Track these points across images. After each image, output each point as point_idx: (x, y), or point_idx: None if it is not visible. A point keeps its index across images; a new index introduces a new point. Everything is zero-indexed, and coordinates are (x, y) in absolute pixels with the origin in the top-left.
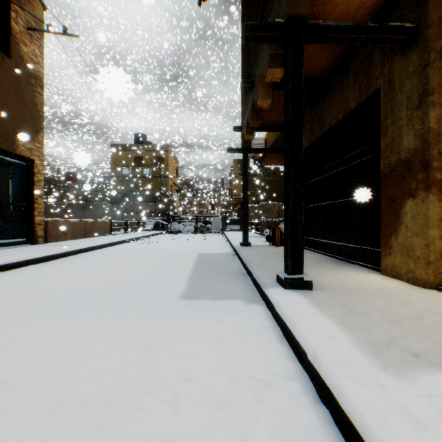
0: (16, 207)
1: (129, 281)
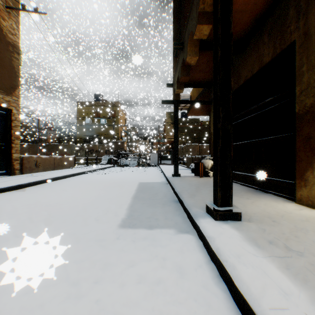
0: None
1: (78, 208)
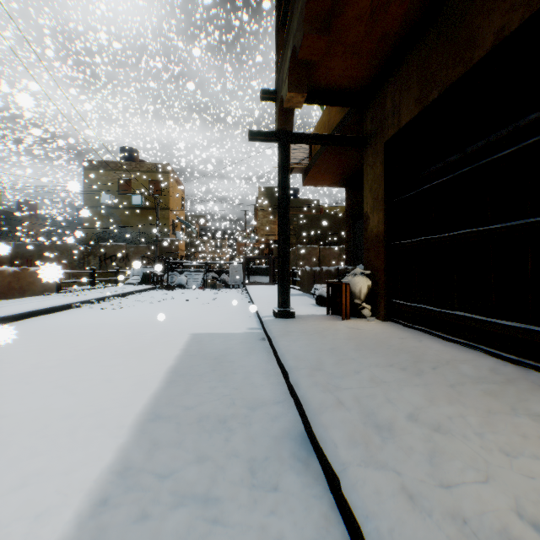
0: None
1: None
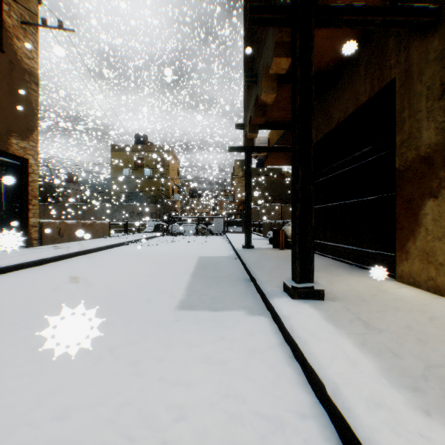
0: (9, 208)
1: (123, 288)
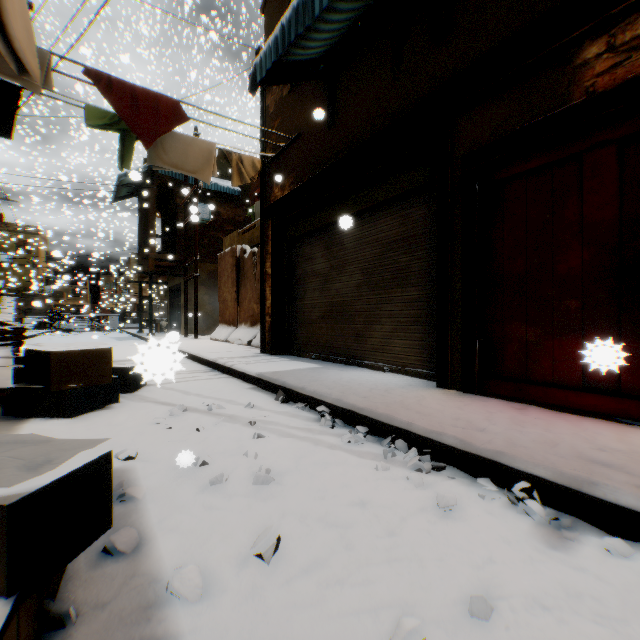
0: None
1: (93, 340)
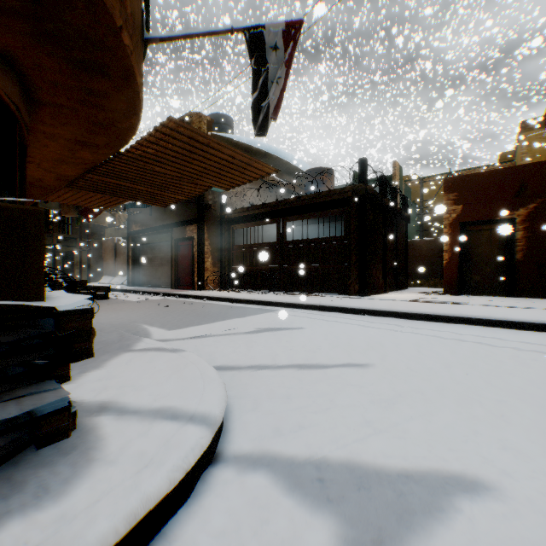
0: None
1: None
